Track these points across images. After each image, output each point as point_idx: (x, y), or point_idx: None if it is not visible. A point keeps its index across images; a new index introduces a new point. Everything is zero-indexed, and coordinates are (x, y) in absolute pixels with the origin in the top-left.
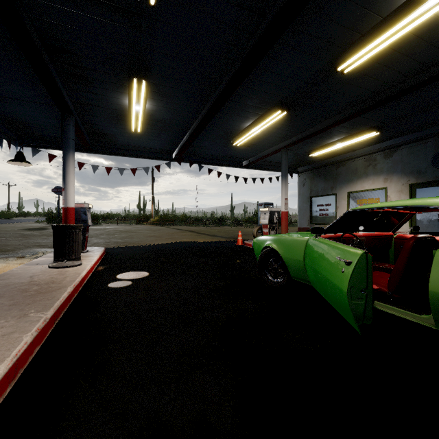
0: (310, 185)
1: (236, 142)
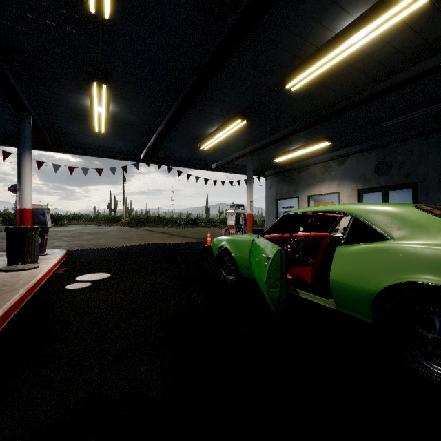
0: (276, 188)
1: (203, 146)
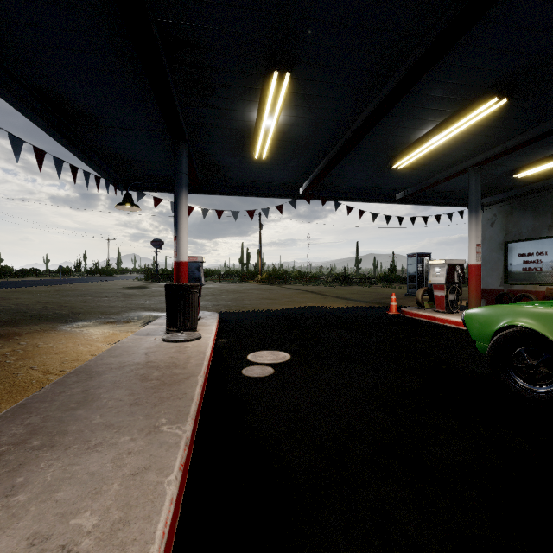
0: (504, 224)
1: (399, 162)
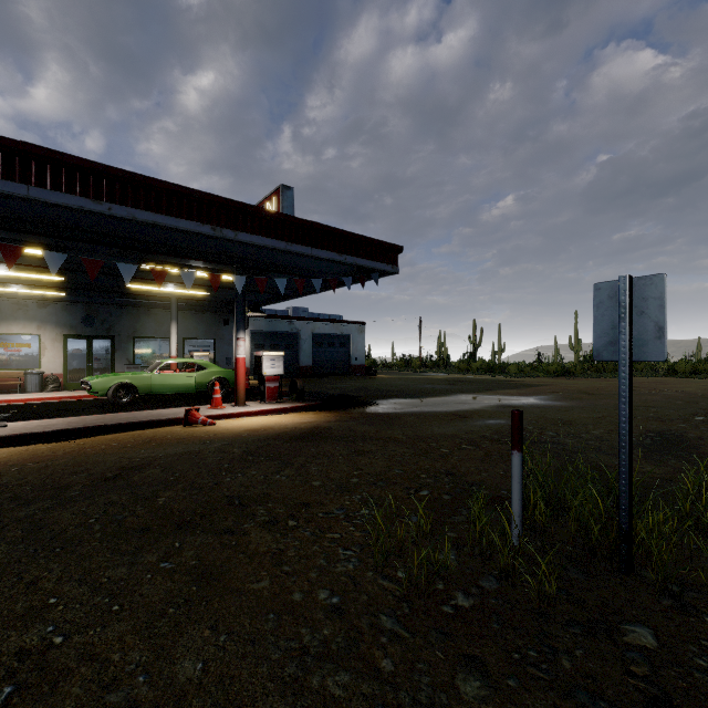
0: None
1: None
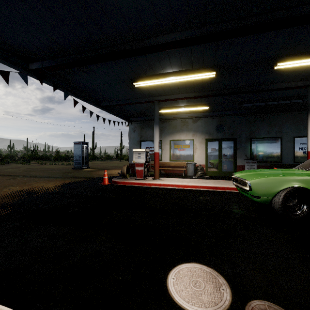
0: (140, 132)
1: (141, 82)
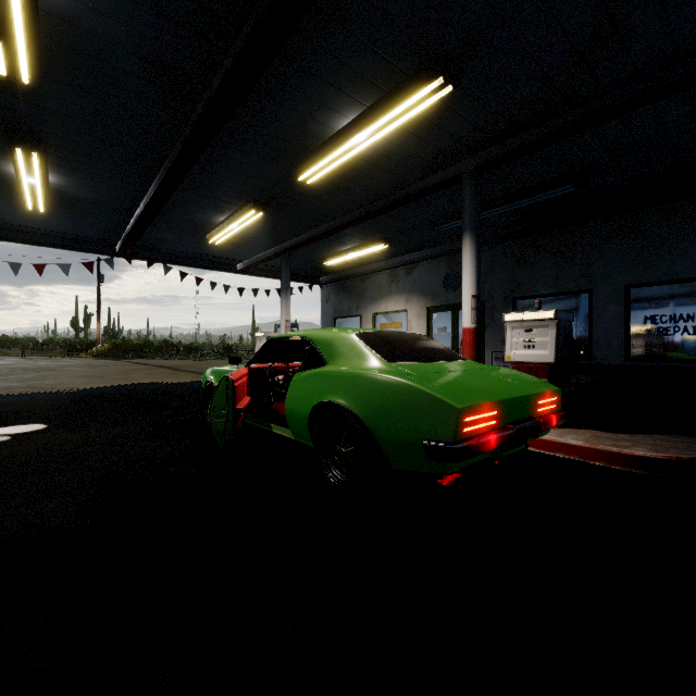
0: (334, 302)
1: (213, 239)
